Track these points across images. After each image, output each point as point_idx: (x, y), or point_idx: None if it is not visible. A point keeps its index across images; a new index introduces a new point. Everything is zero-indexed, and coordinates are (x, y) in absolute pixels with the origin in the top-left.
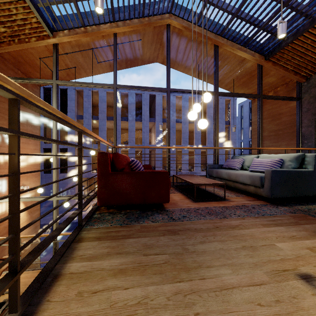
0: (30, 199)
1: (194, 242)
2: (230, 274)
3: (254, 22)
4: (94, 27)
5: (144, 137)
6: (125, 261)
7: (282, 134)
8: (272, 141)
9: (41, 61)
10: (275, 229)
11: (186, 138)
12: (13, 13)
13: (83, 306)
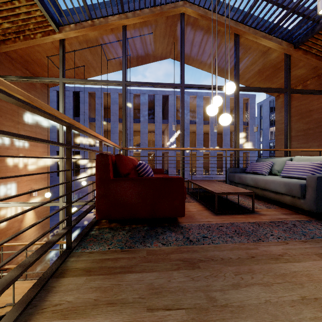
0: (36, 204)
1: (224, 284)
2: None
3: (282, 3)
4: (102, 20)
5: (157, 139)
6: (117, 321)
7: (313, 134)
8: (301, 142)
9: (49, 60)
10: None
11: (201, 140)
12: (15, 6)
13: None
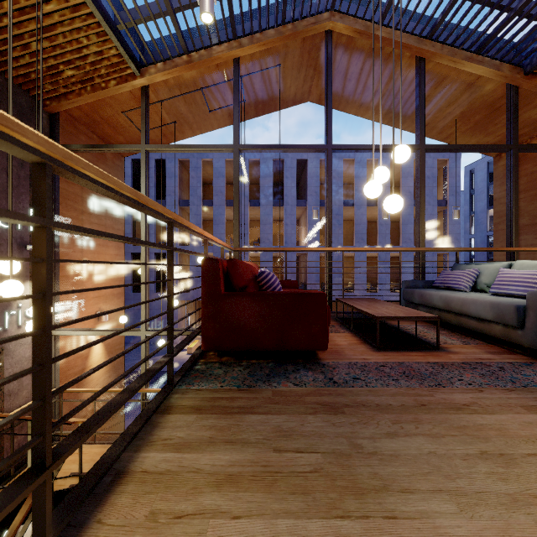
0: (108, 333)
1: (375, 432)
2: (453, 514)
3: (499, 2)
4: (203, 53)
5: (288, 233)
6: (239, 459)
7: None
8: None
9: (125, 117)
10: None
11: (363, 234)
12: (83, 45)
13: None
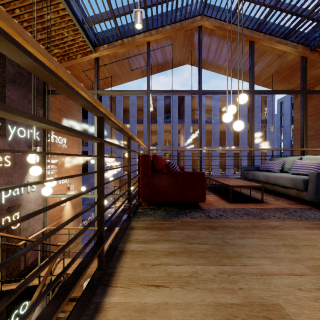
0: None
1: (233, 237)
2: (270, 264)
3: (296, 12)
4: (130, 39)
5: (173, 139)
6: (172, 246)
7: None
8: None
9: (84, 74)
10: (319, 232)
11: (217, 140)
12: (65, 36)
13: (147, 272)
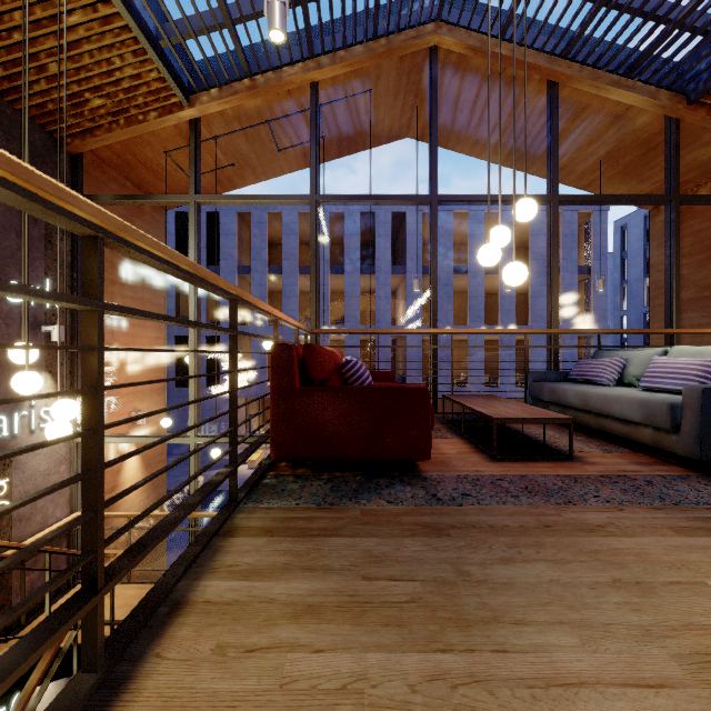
0: (147, 440)
1: (486, 558)
2: (574, 647)
3: (654, 12)
4: (270, 76)
5: (381, 309)
6: (320, 587)
7: None
8: (710, 314)
9: (168, 159)
10: (709, 542)
11: (480, 310)
12: (115, 66)
13: (224, 677)
